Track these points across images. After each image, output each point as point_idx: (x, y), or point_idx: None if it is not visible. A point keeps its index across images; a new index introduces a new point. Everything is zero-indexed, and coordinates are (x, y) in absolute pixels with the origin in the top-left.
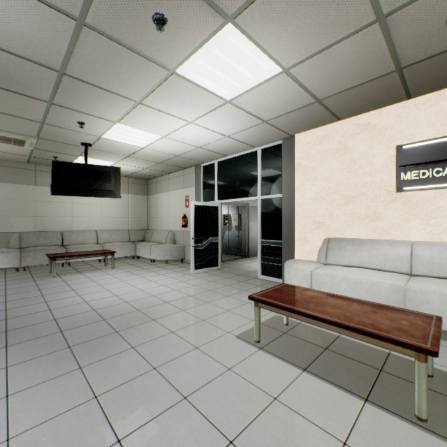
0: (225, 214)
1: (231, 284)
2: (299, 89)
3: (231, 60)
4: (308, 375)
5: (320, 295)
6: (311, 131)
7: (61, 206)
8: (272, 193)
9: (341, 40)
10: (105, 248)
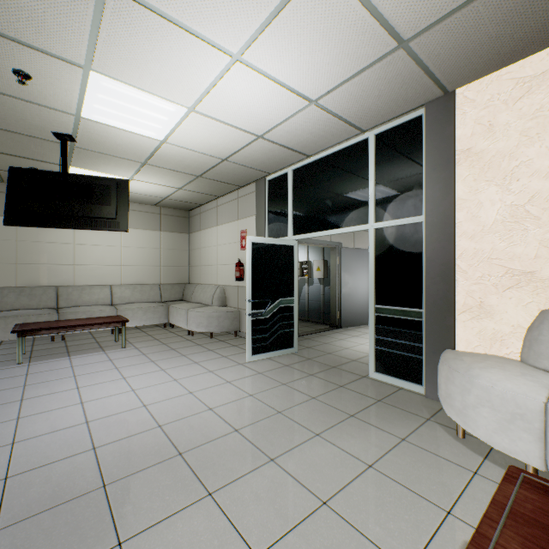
0: (304, 260)
1: (320, 394)
2: None
3: None
4: None
5: None
6: (500, 73)
7: (57, 248)
8: (400, 215)
9: None
10: (121, 312)
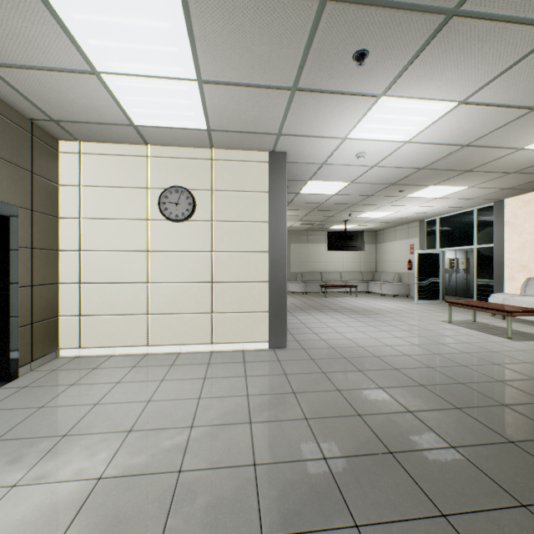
0: (452, 257)
1: (446, 309)
2: (485, 189)
3: (435, 190)
4: (468, 329)
5: (488, 303)
6: (517, 197)
7: (320, 255)
8: (486, 243)
9: (496, 178)
10: (347, 284)
